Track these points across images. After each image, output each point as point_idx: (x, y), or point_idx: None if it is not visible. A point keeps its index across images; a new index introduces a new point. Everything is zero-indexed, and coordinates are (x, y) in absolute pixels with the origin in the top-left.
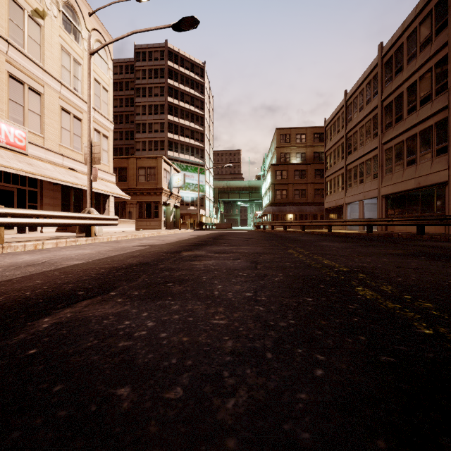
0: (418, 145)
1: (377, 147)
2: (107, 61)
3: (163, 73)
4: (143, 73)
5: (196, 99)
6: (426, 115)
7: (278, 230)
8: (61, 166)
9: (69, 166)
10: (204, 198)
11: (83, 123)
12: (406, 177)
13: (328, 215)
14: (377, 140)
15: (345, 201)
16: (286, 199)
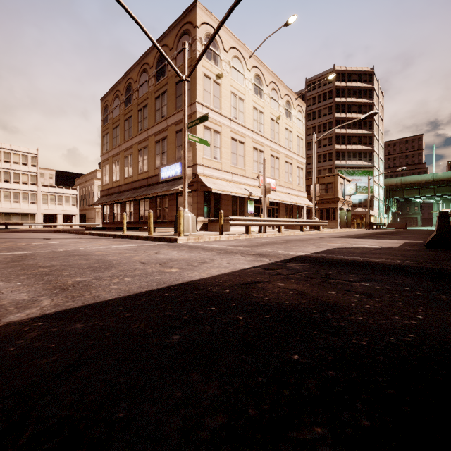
0: None
1: None
2: (302, 120)
3: (331, 94)
4: (313, 100)
5: (363, 105)
6: None
7: None
8: (285, 193)
9: (288, 192)
10: (373, 199)
11: (292, 165)
12: None
13: None
14: None
15: None
16: None
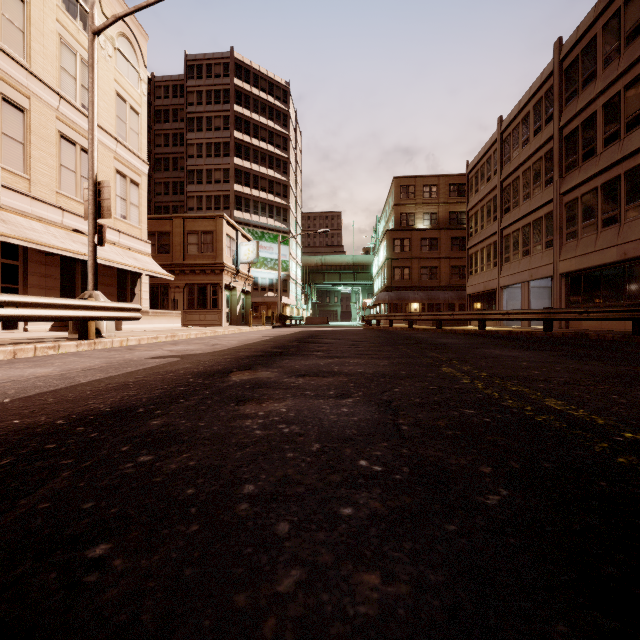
0: (623, 193)
1: (552, 200)
2: (138, 68)
3: (228, 96)
4: (198, 96)
5: (276, 134)
6: (638, 144)
7: (400, 327)
8: (60, 226)
9: (73, 227)
10: (288, 280)
11: (98, 161)
12: (601, 244)
13: (473, 304)
14: (552, 189)
15: (500, 284)
16: (409, 280)
